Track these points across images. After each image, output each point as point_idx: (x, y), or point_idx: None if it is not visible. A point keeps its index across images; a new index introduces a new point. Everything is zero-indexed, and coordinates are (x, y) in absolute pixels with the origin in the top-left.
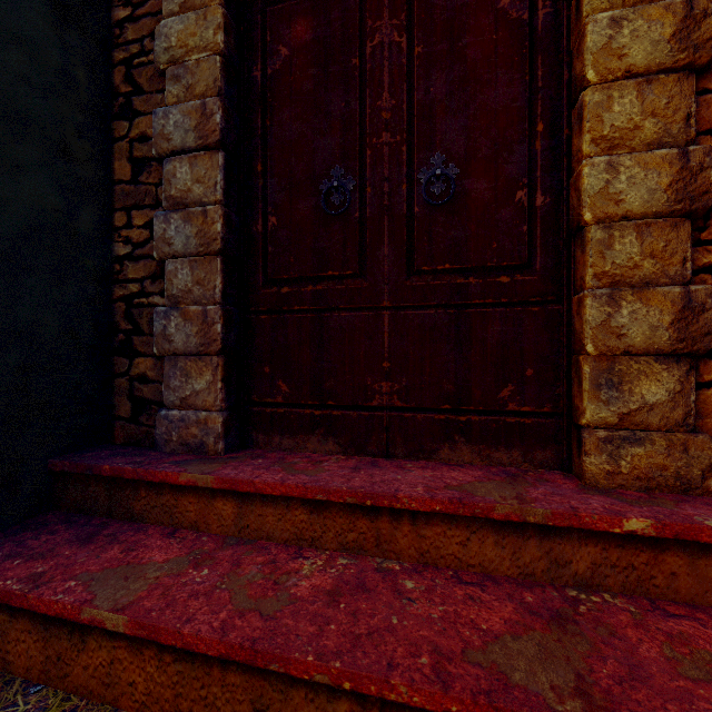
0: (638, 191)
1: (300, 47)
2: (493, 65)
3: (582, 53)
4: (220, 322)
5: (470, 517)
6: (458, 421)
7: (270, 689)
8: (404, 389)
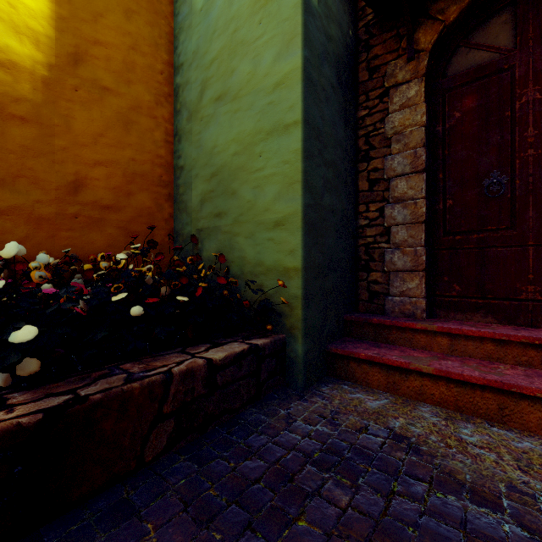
0: None
1: (468, 111)
2: None
3: None
4: (424, 255)
5: None
6: None
7: (508, 400)
8: None
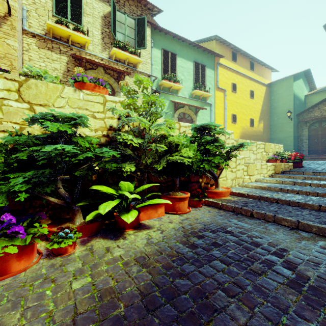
0: None
1: (313, 133)
2: None
3: None
4: (307, 148)
5: (324, 156)
6: (325, 153)
7: (314, 159)
8: (321, 151)
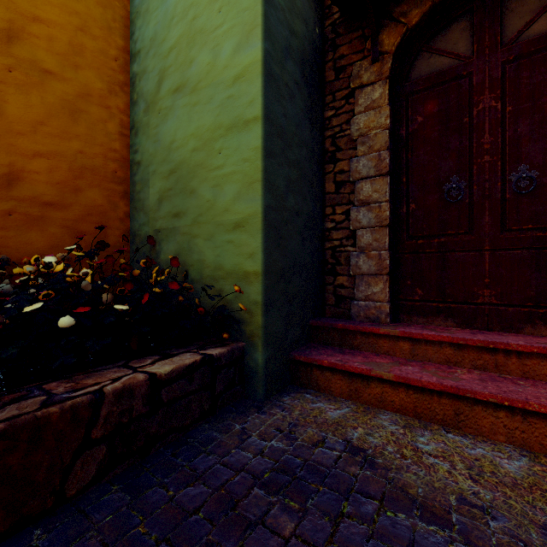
0: None
1: (430, 115)
2: None
3: None
4: (388, 259)
5: None
6: (538, 312)
7: (463, 406)
8: (499, 294)
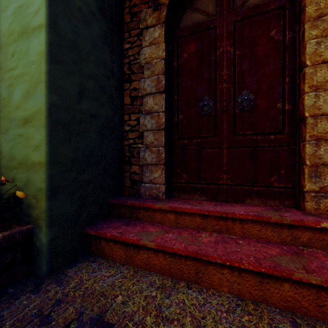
0: (327, 105)
1: (191, 53)
2: (267, 57)
3: (304, 54)
4: (164, 153)
5: (261, 221)
6: (253, 189)
7: (201, 266)
8: (232, 177)
